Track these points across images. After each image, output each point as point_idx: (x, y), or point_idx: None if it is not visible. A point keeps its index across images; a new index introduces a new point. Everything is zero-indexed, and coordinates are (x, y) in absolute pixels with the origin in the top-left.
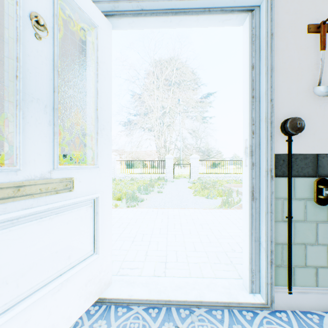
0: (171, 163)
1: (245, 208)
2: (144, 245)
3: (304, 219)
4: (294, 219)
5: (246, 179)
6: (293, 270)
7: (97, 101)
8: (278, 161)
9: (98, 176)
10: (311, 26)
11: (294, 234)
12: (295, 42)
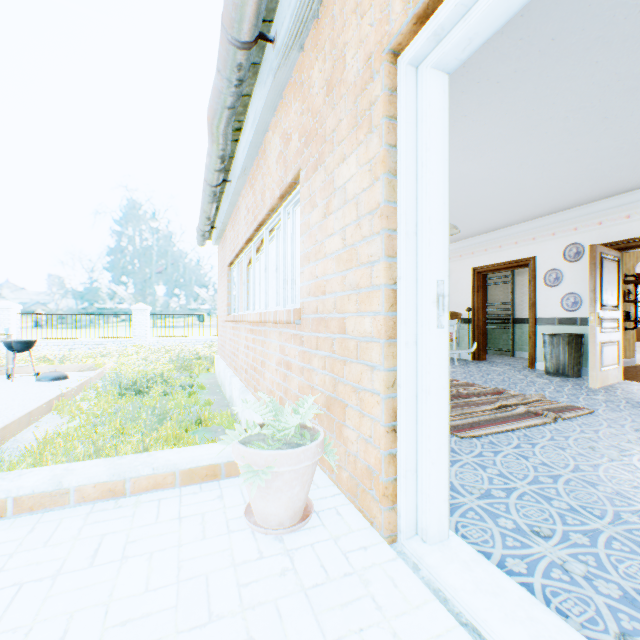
0: None
1: (440, 402)
2: None
3: None
4: None
5: (441, 350)
6: None
7: None
8: None
9: None
10: None
11: None
12: None
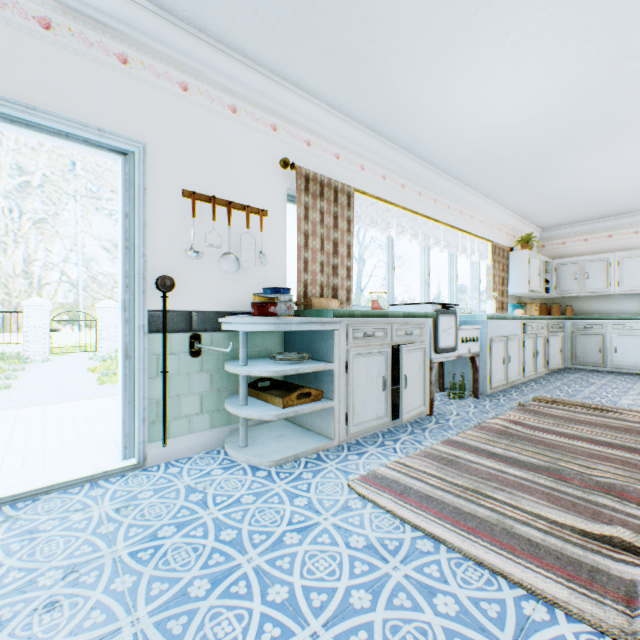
0: (45, 319)
1: (121, 370)
2: None
3: (180, 372)
4: (170, 374)
5: (121, 337)
6: (170, 423)
7: None
8: (154, 317)
9: None
10: (187, 192)
11: (171, 388)
12: (172, 203)
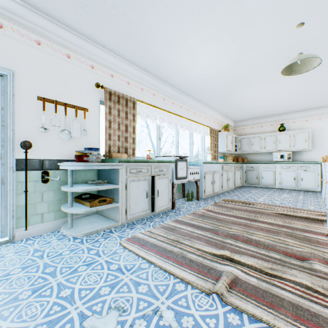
0: None
1: None
2: None
3: (36, 191)
4: (30, 192)
5: None
6: (30, 217)
7: None
8: (19, 162)
9: None
10: (40, 97)
11: (30, 199)
12: (31, 103)
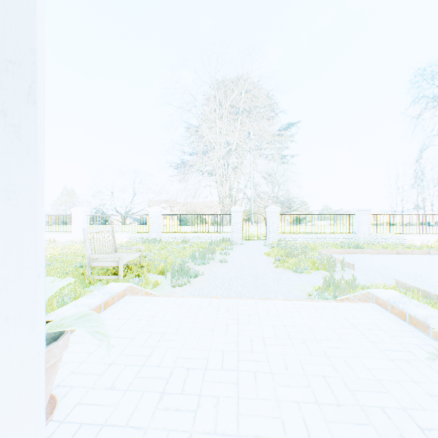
0: (240, 218)
1: None
2: (186, 412)
3: None
4: None
5: None
6: None
7: None
8: None
9: None
10: None
11: None
12: None
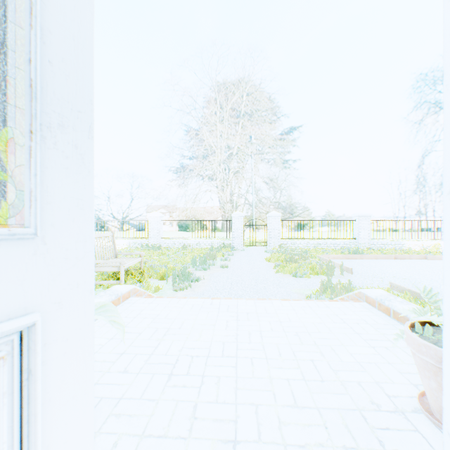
0: (241, 224)
1: None
2: (192, 388)
3: None
4: None
5: None
6: None
7: (30, 35)
8: None
9: (36, 259)
10: None
11: None
12: None
